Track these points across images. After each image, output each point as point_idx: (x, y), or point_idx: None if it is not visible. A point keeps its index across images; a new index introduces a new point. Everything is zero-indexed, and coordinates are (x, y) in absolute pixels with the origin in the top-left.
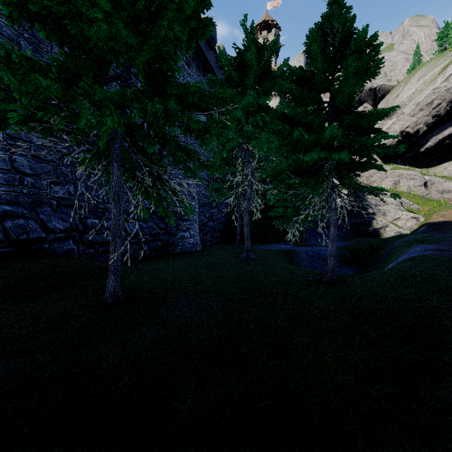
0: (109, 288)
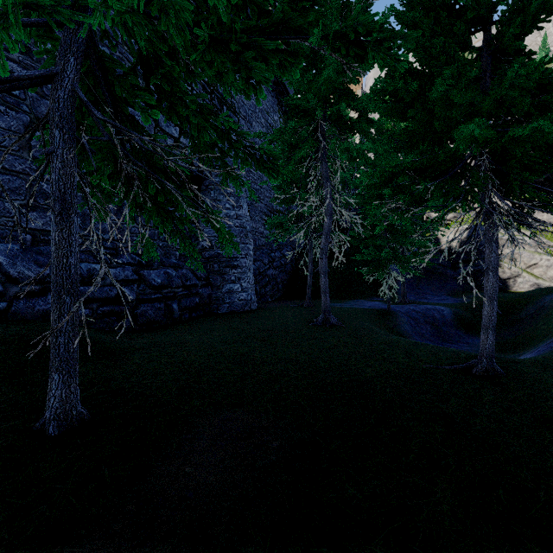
0: (50, 401)
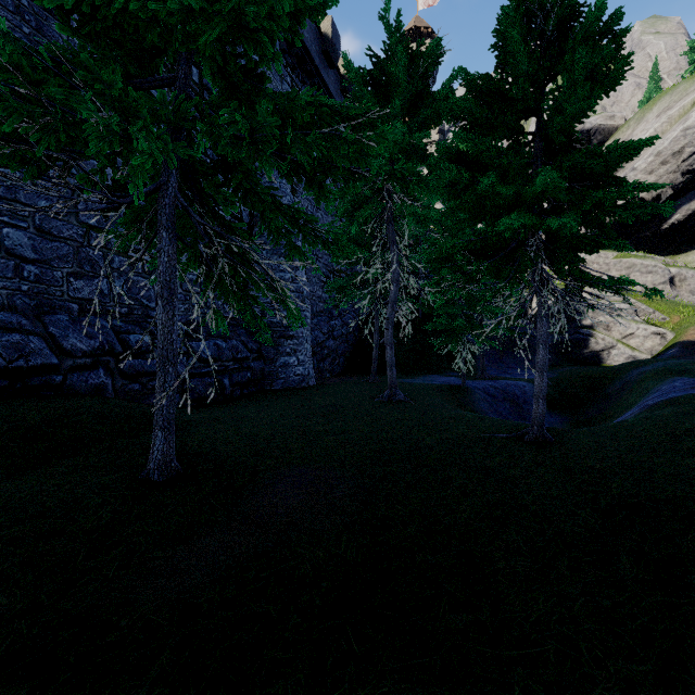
0: (154, 454)
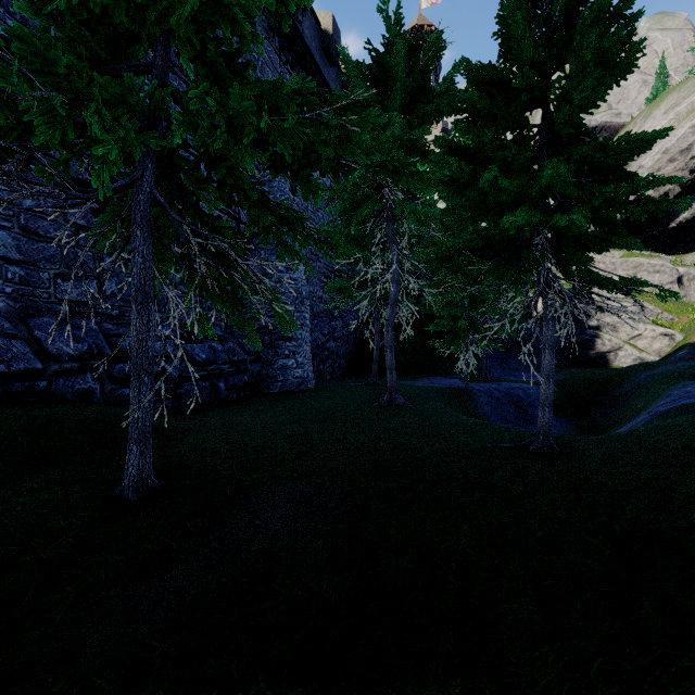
0: (128, 470)
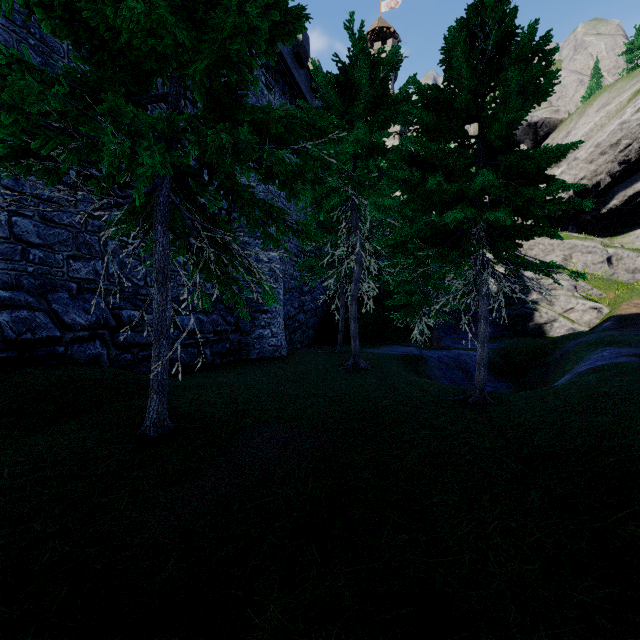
0: (150, 414)
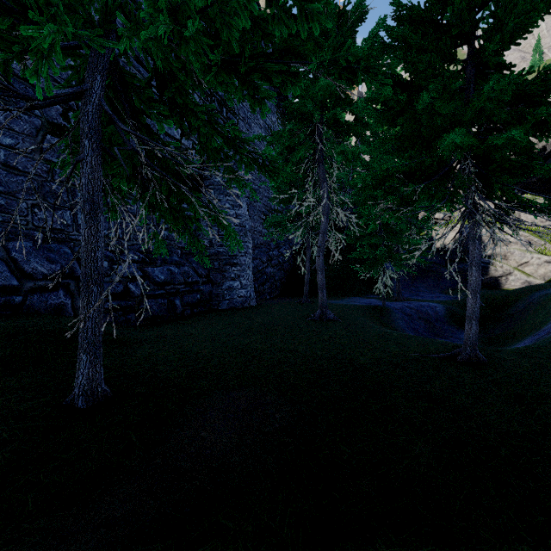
0: (78, 379)
